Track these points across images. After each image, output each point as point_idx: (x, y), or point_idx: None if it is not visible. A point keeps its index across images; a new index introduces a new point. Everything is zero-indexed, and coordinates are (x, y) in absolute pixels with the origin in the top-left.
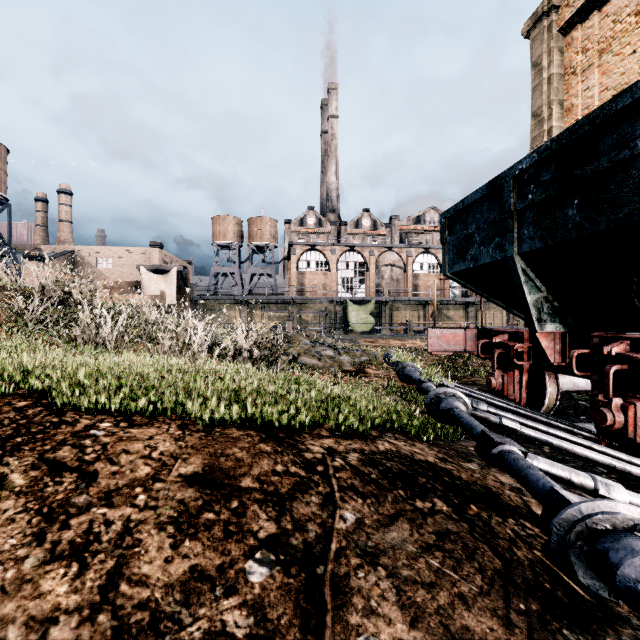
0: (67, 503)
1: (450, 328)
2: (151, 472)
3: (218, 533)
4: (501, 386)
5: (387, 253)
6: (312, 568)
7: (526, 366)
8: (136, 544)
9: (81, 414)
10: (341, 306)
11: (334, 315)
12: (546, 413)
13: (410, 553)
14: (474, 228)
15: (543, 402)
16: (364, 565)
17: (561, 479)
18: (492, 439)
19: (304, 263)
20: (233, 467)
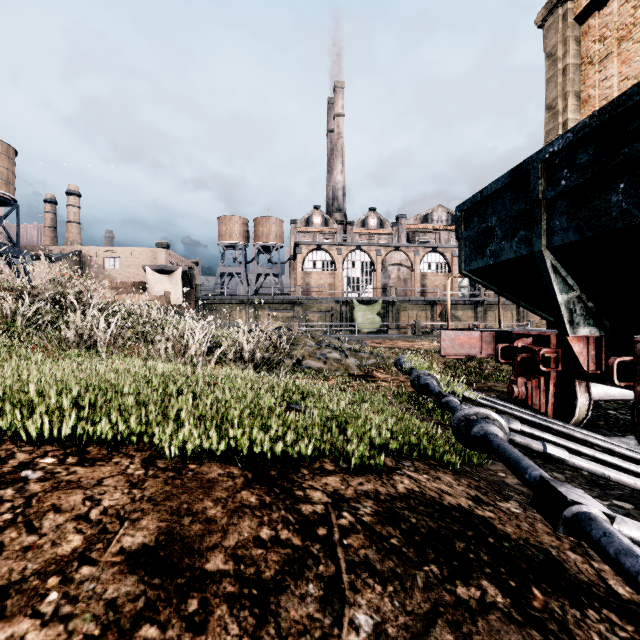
0: None
1: (465, 330)
2: (81, 546)
3: None
4: (524, 395)
5: (394, 252)
6: None
7: (553, 373)
8: None
9: (22, 444)
10: (347, 306)
11: (340, 315)
12: (575, 425)
13: None
14: (495, 221)
15: (573, 413)
16: None
17: None
18: (562, 495)
19: (310, 263)
20: (200, 534)
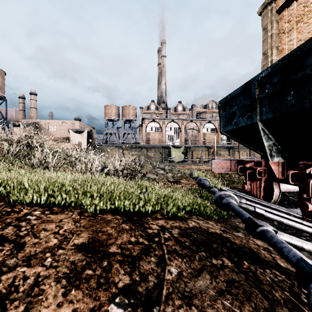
0: (2, 264)
1: (223, 159)
2: (57, 243)
3: (93, 284)
4: (250, 189)
5: (190, 123)
6: (151, 308)
7: (263, 179)
8: (40, 293)
9: (24, 206)
10: (167, 149)
11: (164, 153)
12: (273, 203)
13: (211, 296)
14: (236, 108)
15: (272, 197)
16: (183, 305)
17: (297, 246)
18: (256, 223)
19: (149, 128)
20: (106, 239)
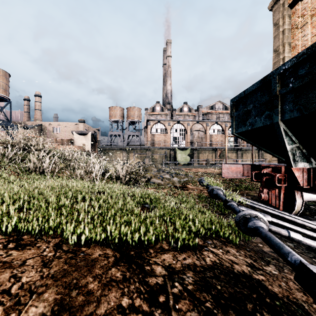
0: None
1: (235, 164)
2: None
3: None
4: (267, 198)
5: (196, 124)
6: None
7: (283, 187)
8: None
9: None
10: (173, 151)
11: (169, 155)
12: (294, 214)
13: None
14: (251, 106)
15: (293, 208)
16: None
17: None
18: None
19: (154, 129)
20: (82, 304)
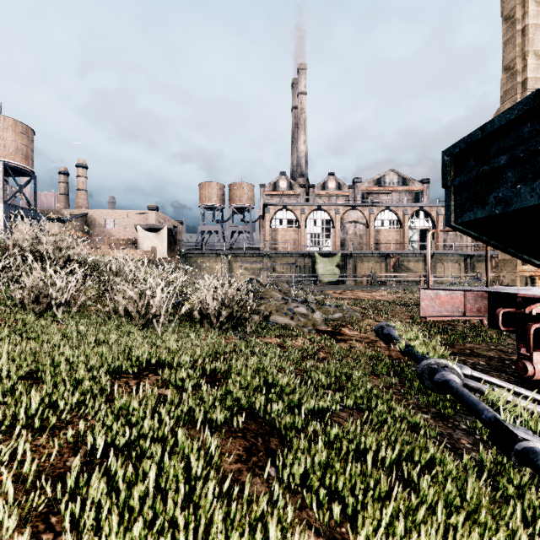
0: None
1: (450, 290)
2: None
3: None
4: None
5: (351, 211)
6: None
7: None
8: None
9: None
10: (310, 259)
11: (303, 267)
12: None
13: None
14: (505, 160)
15: None
16: None
17: None
18: None
19: (277, 221)
20: None
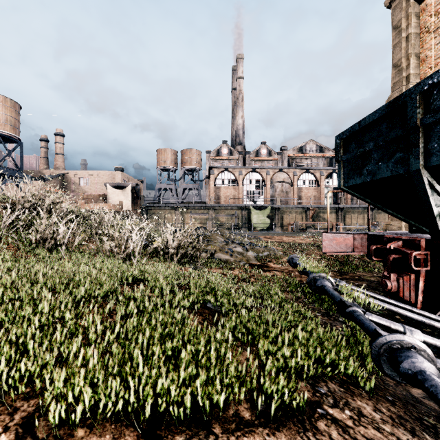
0: None
1: (342, 233)
2: None
3: None
4: (396, 288)
5: (279, 173)
6: None
7: (422, 271)
8: None
9: None
10: (246, 211)
11: (241, 217)
12: None
13: None
14: (372, 146)
15: None
16: None
17: None
18: None
19: (220, 181)
20: None
